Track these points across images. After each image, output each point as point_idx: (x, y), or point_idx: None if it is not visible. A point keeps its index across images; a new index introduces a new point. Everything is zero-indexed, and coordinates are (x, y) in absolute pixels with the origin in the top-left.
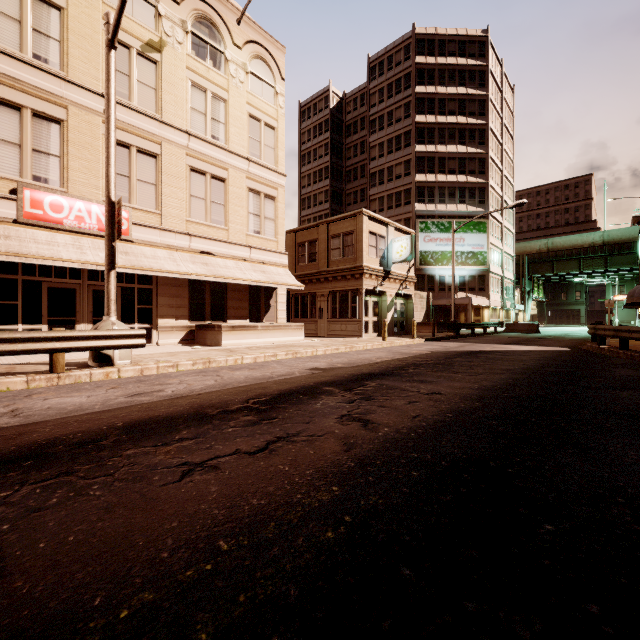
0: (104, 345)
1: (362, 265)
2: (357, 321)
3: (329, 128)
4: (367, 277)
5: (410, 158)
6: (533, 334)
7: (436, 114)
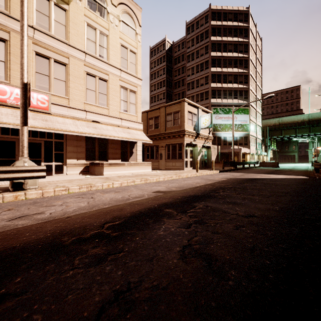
0: (14, 177)
1: (184, 129)
2: (181, 161)
3: (165, 60)
4: (187, 136)
5: (208, 75)
6: (275, 168)
7: (222, 51)
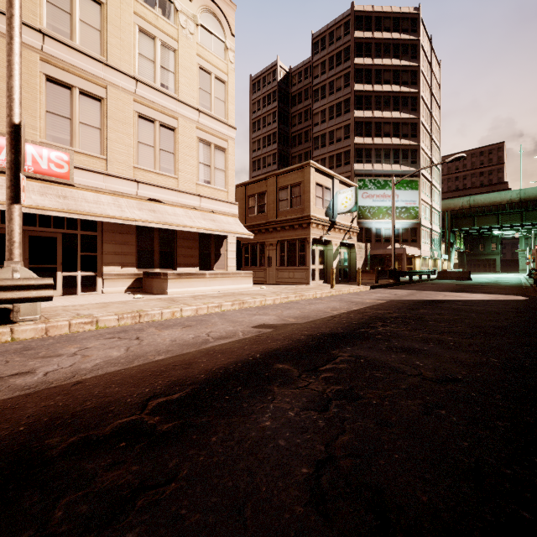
0: None
1: (309, 215)
2: (304, 269)
3: (277, 98)
4: (314, 226)
5: (349, 123)
6: (465, 281)
7: (373, 83)
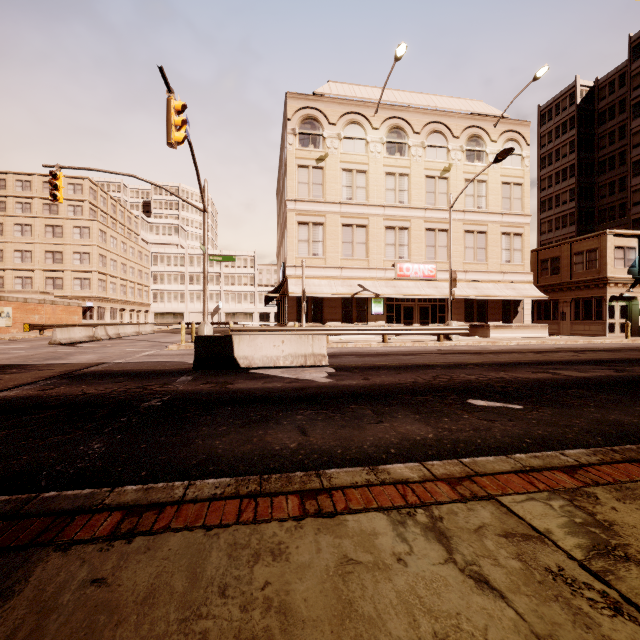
0: (454, 332)
1: (606, 276)
2: (600, 323)
3: (575, 125)
4: (612, 286)
5: None
6: None
7: None
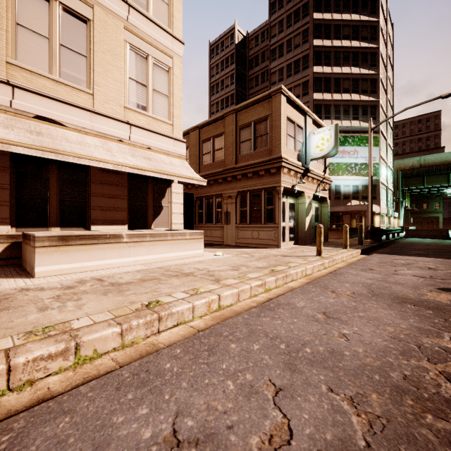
0: None
1: (280, 156)
2: (273, 227)
3: (234, 60)
4: (285, 172)
5: (308, 79)
6: (445, 240)
7: (332, 39)
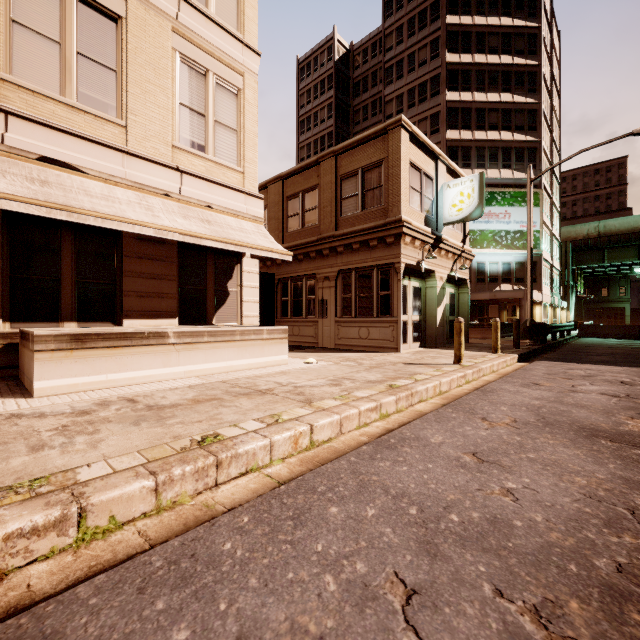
0: None
1: (400, 219)
2: (389, 322)
3: (333, 84)
4: (407, 242)
5: (439, 110)
6: (636, 341)
7: (473, 52)
